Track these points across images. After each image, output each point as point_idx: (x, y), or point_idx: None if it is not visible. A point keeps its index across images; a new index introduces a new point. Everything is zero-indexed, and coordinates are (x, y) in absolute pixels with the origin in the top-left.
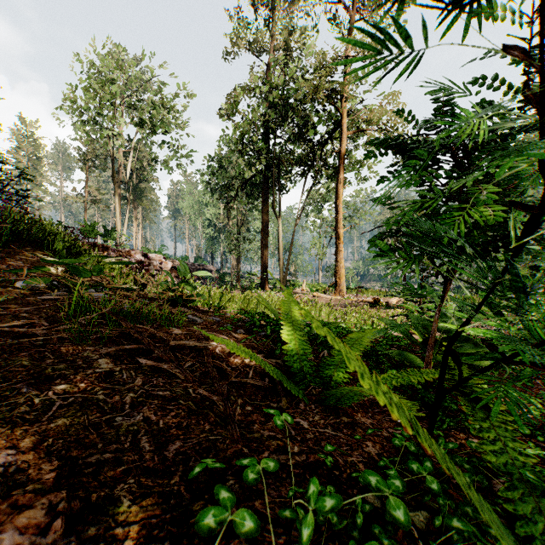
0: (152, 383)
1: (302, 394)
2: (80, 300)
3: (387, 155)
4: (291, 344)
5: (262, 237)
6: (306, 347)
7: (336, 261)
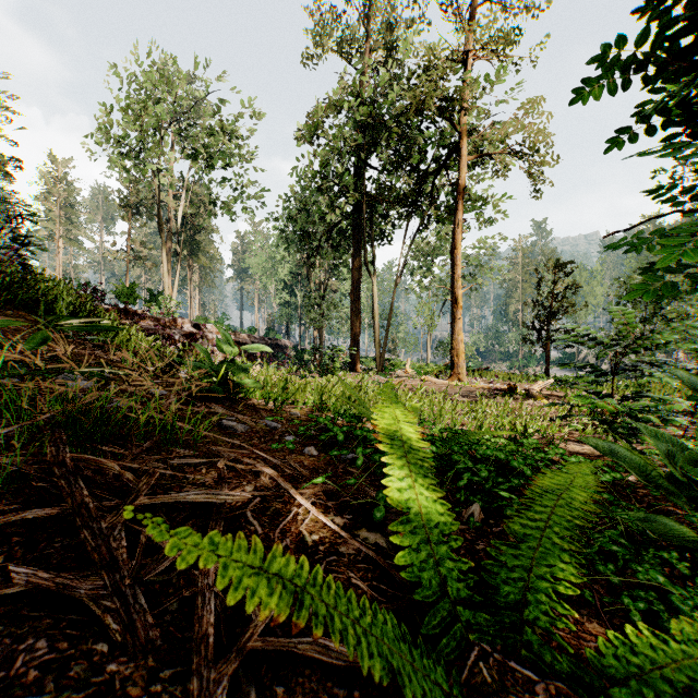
0: (7, 671)
1: (458, 697)
2: (15, 395)
3: (612, 94)
4: (413, 512)
5: (352, 301)
6: (447, 516)
7: (453, 333)
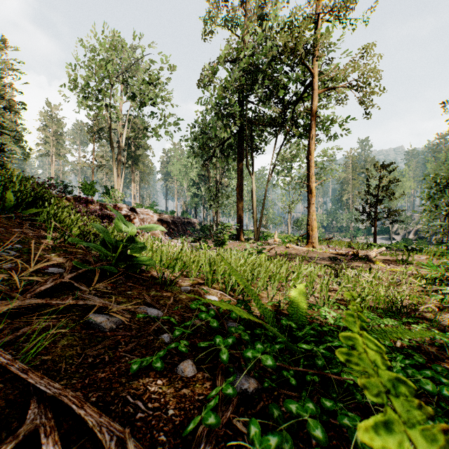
0: None
1: None
2: None
3: None
4: None
5: (238, 193)
6: None
7: (309, 214)
